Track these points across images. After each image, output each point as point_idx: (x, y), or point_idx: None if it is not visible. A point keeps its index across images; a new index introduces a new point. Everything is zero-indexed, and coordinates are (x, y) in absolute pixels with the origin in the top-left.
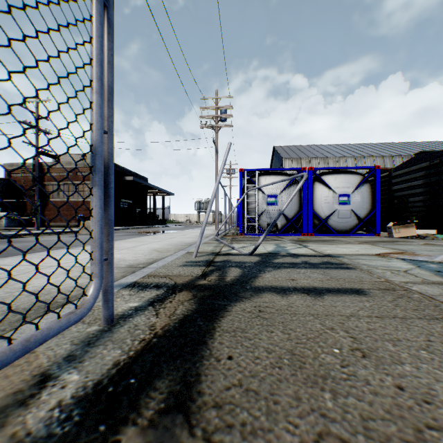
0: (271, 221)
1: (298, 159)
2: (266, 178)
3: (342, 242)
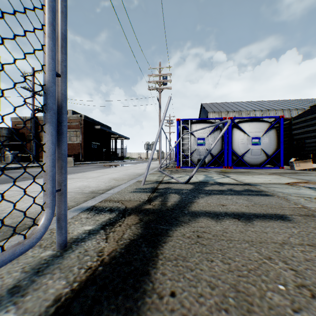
0: (200, 157)
1: (219, 112)
2: (197, 126)
3: (256, 173)
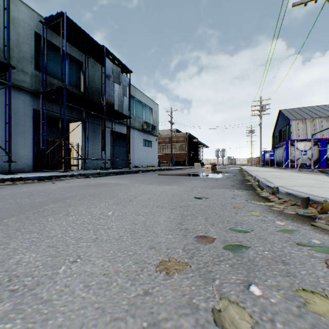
0: (302, 162)
1: (302, 119)
2: (300, 143)
3: None
